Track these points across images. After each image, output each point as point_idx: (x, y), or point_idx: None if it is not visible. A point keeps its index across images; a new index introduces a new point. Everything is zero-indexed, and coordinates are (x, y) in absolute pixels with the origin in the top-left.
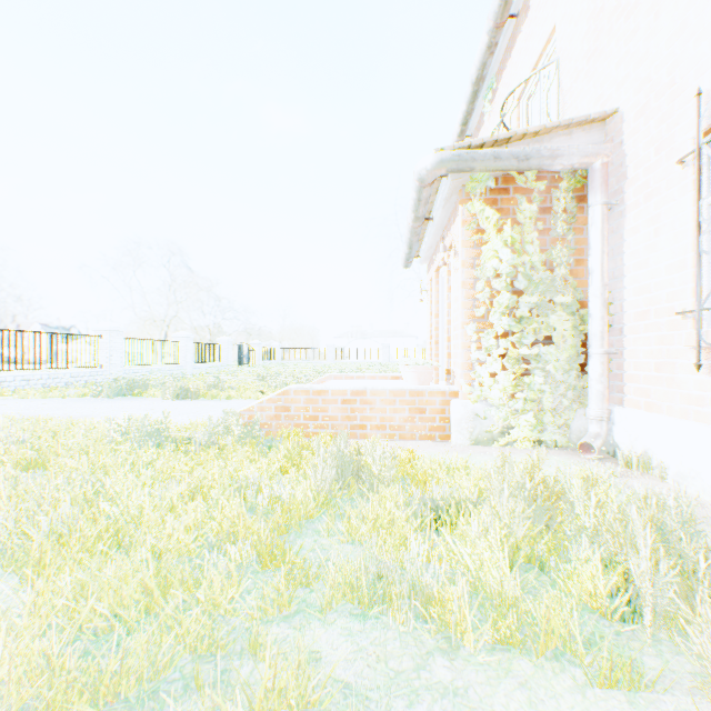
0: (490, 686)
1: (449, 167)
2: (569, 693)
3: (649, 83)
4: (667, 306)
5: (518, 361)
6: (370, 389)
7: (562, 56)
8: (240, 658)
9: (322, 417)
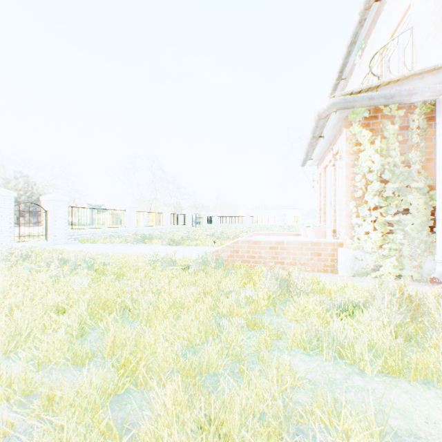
0: (386, 390)
1: (338, 107)
2: (433, 399)
3: None
4: None
5: (384, 224)
6: (286, 241)
7: (415, 24)
8: (253, 364)
9: (257, 256)
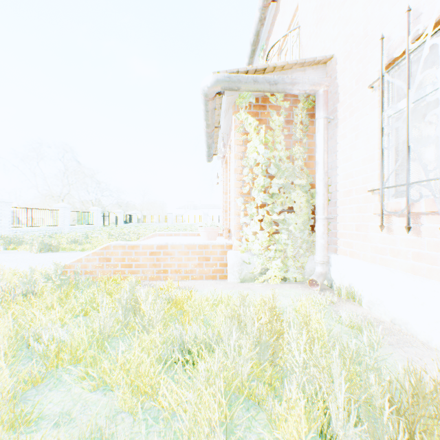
0: None
1: (223, 85)
2: None
3: (352, 37)
4: (363, 186)
5: (271, 224)
6: (171, 244)
7: (302, 24)
8: None
9: (135, 265)
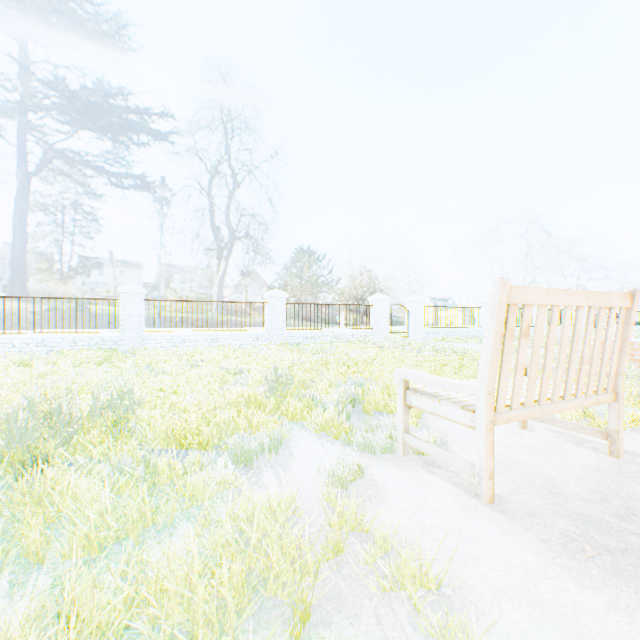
0: None
1: None
2: None
3: None
4: None
5: None
6: None
7: None
8: None
9: (629, 359)
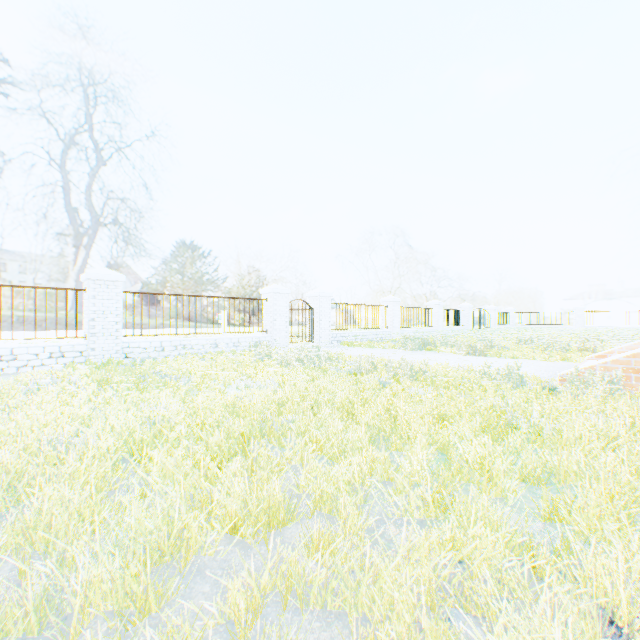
0: None
1: None
2: None
3: None
4: None
5: None
6: None
7: None
8: None
9: None
